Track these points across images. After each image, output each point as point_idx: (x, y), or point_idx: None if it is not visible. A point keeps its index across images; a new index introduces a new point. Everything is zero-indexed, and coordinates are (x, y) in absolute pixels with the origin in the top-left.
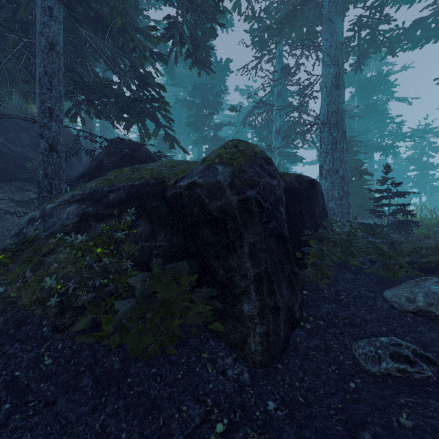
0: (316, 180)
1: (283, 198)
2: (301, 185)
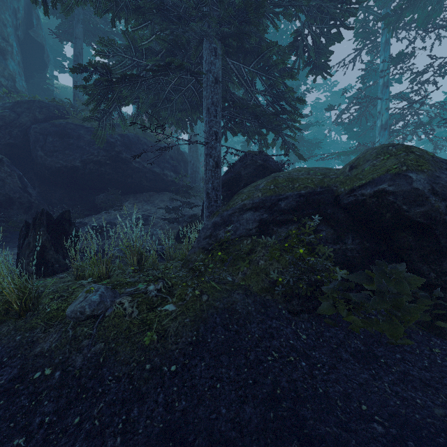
0: None
1: None
2: None
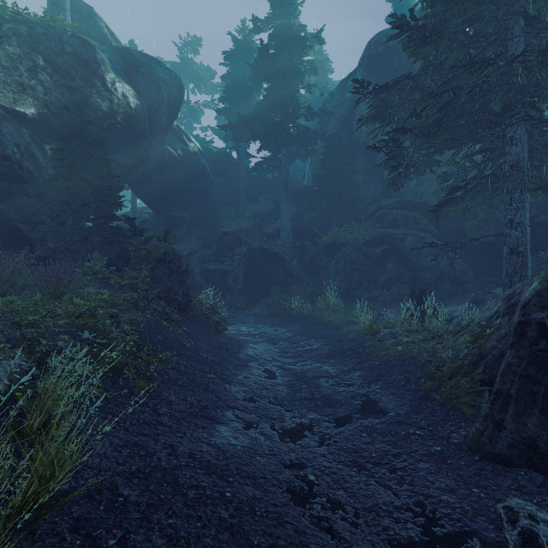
0: None
1: None
2: None
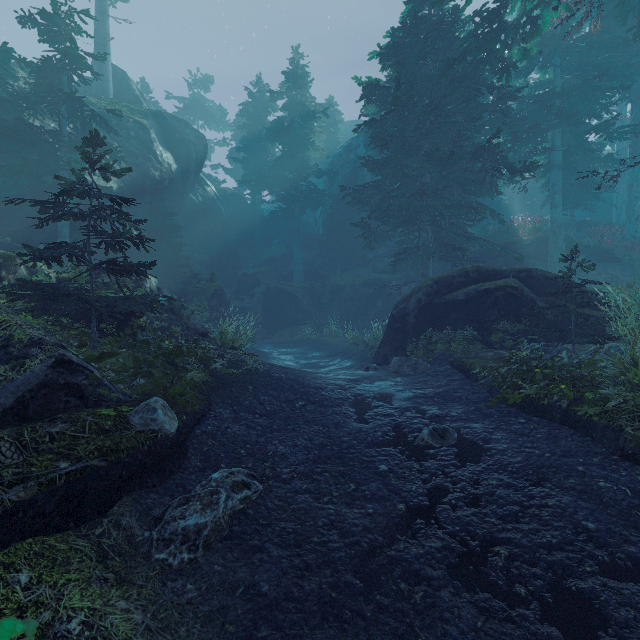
0: (503, 285)
1: (412, 313)
2: (468, 296)
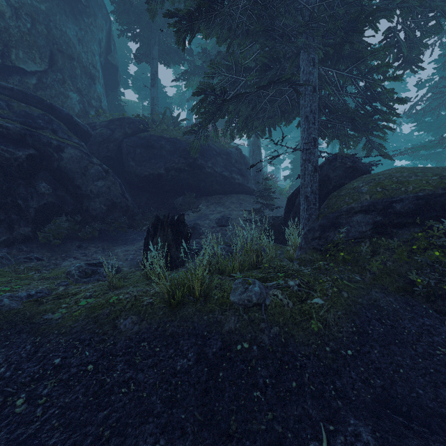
0: None
1: None
2: None
